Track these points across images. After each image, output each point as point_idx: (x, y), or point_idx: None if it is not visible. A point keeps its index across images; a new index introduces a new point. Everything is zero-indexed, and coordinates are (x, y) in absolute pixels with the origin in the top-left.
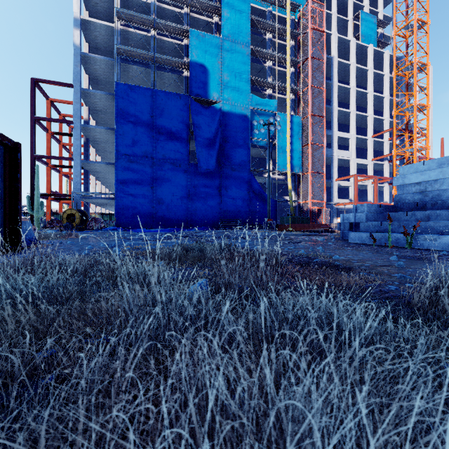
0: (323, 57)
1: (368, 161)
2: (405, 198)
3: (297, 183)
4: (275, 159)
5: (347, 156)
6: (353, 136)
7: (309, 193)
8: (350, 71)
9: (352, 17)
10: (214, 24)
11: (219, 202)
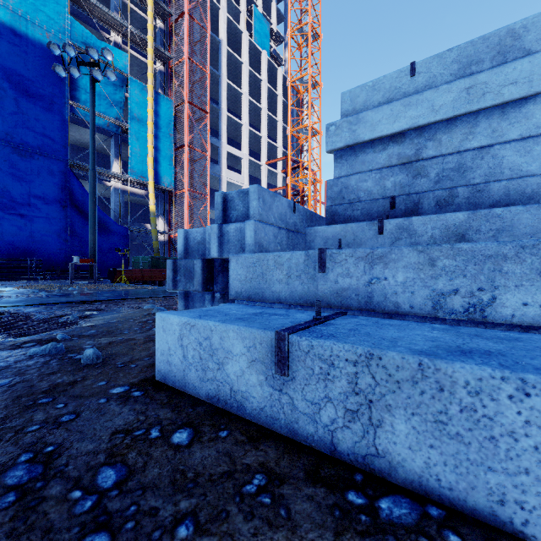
0: (207, 26)
1: None
2: (359, 187)
3: (169, 205)
4: None
5: (239, 180)
6: (245, 156)
7: (186, 221)
8: (242, 72)
9: (245, 9)
10: None
11: None
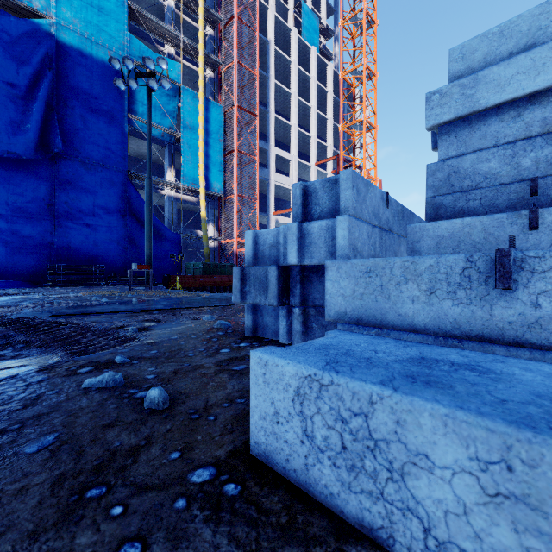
0: (256, 27)
1: None
2: (478, 170)
3: (219, 211)
4: None
5: (287, 183)
6: (294, 158)
7: (235, 227)
8: (291, 71)
9: (293, 7)
10: None
11: (50, 229)
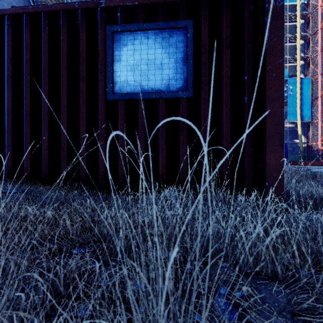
0: None
1: None
2: None
3: (307, 129)
4: (285, 112)
5: None
6: None
7: (319, 136)
8: None
9: None
10: None
11: None
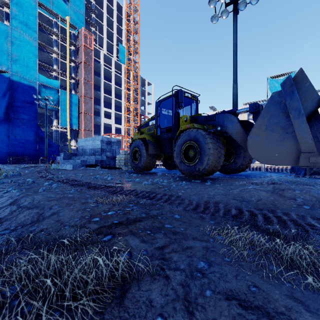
0: (92, 64)
1: (122, 126)
2: (79, 151)
3: (77, 135)
4: None
5: (110, 122)
6: (113, 111)
7: None
8: (112, 75)
9: (116, 44)
10: (4, 12)
11: (8, 144)
